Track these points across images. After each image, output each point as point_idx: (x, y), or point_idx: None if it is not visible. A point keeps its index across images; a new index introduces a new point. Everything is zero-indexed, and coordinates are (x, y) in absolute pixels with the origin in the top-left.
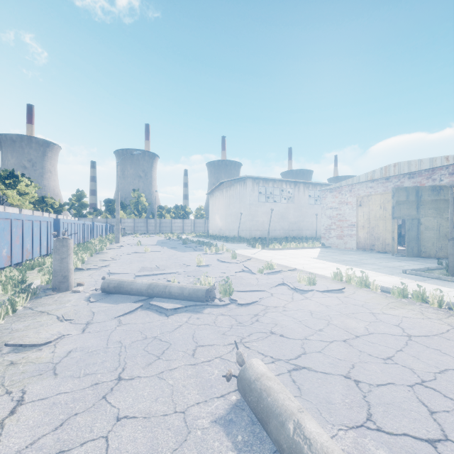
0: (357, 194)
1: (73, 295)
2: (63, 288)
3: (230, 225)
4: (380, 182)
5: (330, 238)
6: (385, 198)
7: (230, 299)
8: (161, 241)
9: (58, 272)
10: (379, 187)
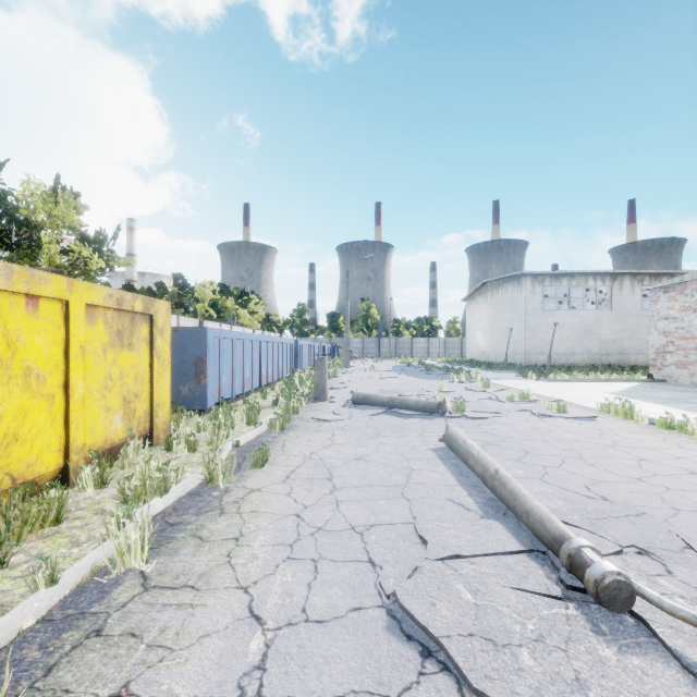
0: None
1: (331, 404)
2: (322, 398)
3: (498, 345)
4: None
5: (664, 367)
6: None
7: (461, 415)
8: (397, 367)
9: (319, 385)
10: None
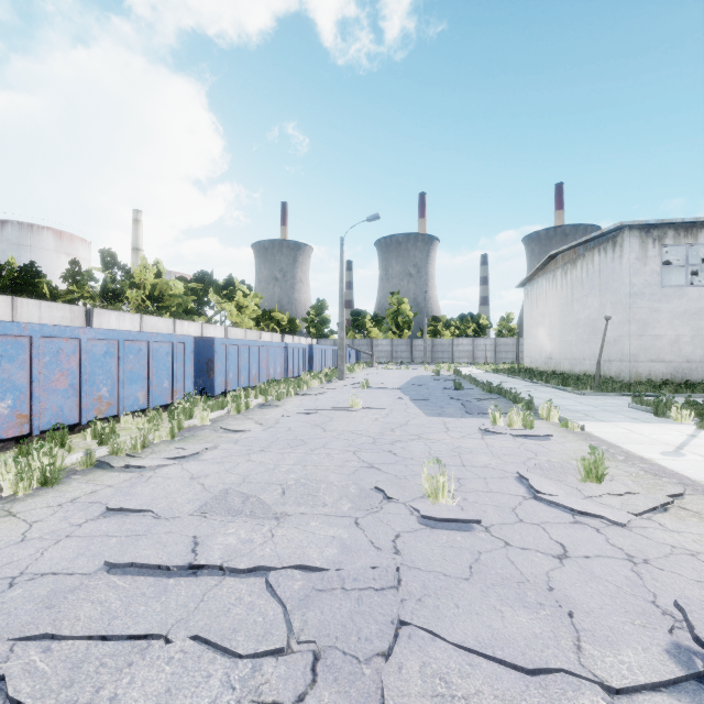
0: None
1: None
2: None
3: (574, 348)
4: None
5: None
6: None
7: None
8: (417, 380)
9: None
10: None
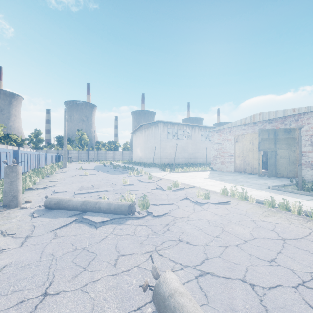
0: (235, 133)
1: (20, 211)
2: (12, 205)
3: (148, 155)
4: (250, 126)
5: (216, 164)
6: (253, 136)
7: (147, 212)
8: (97, 166)
9: (8, 193)
10: (249, 129)
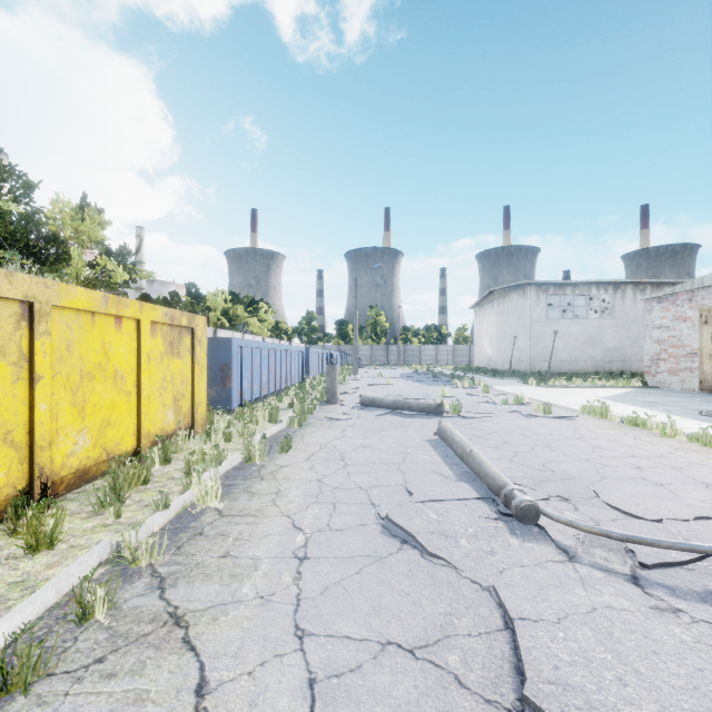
0: (701, 304)
1: (341, 406)
2: (333, 402)
3: (504, 353)
4: None
5: (657, 374)
6: None
7: (457, 415)
8: (405, 374)
9: (330, 390)
10: None
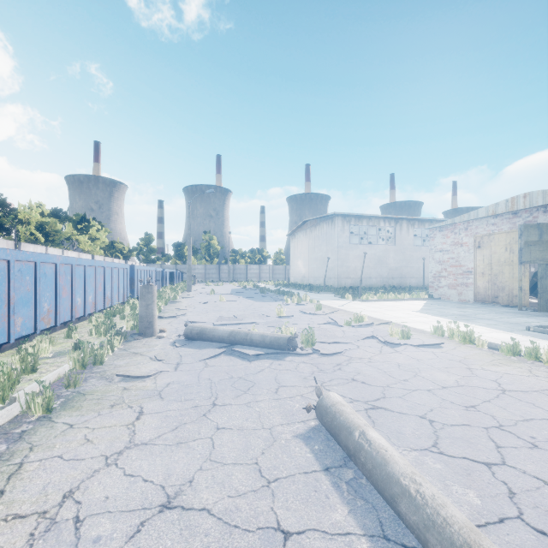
0: (475, 232)
1: (158, 340)
2: (148, 333)
3: (316, 271)
4: (505, 218)
5: (439, 288)
6: (512, 237)
7: (312, 349)
8: (236, 290)
9: (144, 318)
10: (504, 224)
